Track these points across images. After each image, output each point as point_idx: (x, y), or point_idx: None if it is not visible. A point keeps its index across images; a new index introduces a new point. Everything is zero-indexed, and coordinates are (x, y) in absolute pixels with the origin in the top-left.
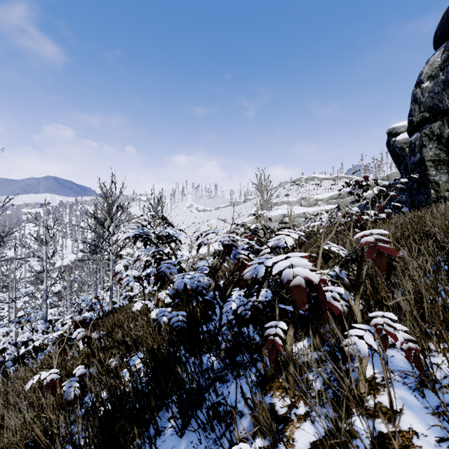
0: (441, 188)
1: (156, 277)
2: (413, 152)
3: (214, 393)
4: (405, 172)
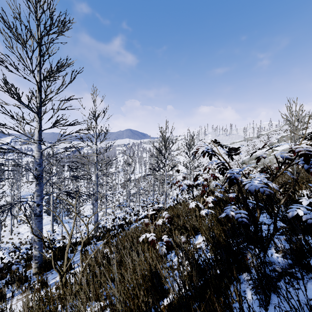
0: None
1: (204, 186)
2: None
3: (288, 285)
4: None
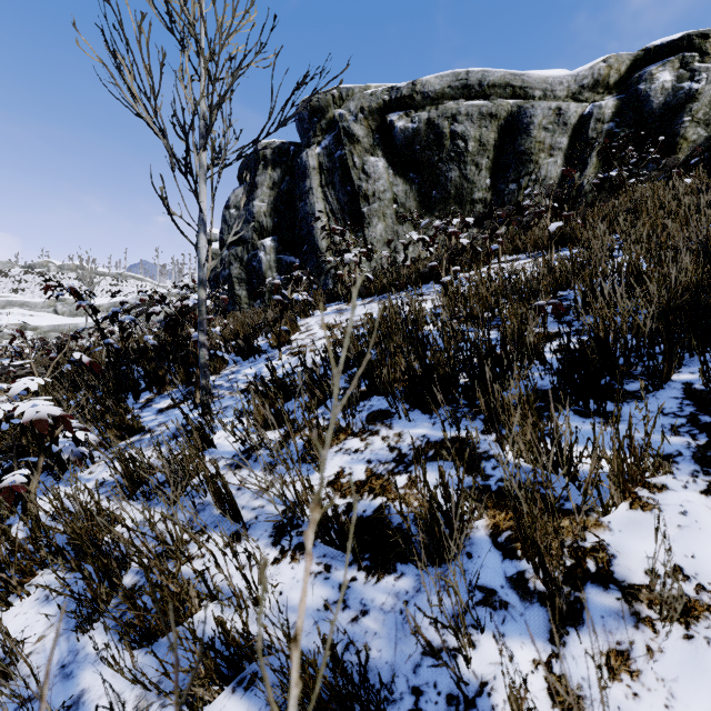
0: (243, 301)
1: None
2: (224, 267)
3: None
4: (216, 284)
